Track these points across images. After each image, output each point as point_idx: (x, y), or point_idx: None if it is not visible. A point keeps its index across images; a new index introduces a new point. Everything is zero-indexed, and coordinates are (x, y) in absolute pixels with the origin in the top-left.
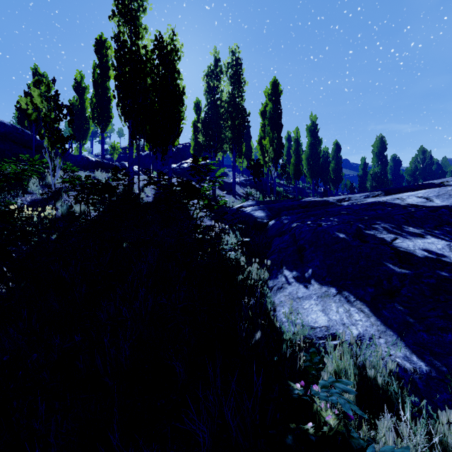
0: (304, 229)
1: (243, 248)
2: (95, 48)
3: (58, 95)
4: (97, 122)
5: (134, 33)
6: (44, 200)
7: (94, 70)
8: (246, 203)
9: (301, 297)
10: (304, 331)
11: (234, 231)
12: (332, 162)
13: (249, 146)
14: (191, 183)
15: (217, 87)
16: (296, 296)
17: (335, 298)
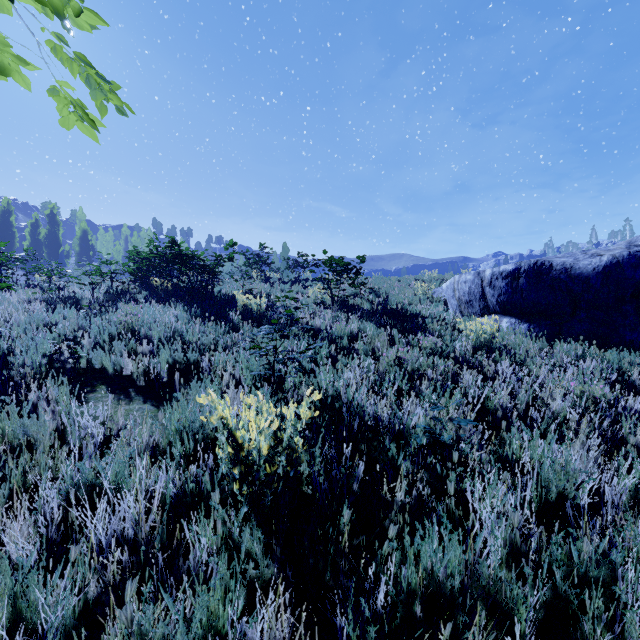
0: None
1: None
2: None
3: None
4: None
5: None
6: None
7: None
8: None
9: None
10: None
11: None
12: None
13: None
14: None
15: (37, 232)
16: None
17: None
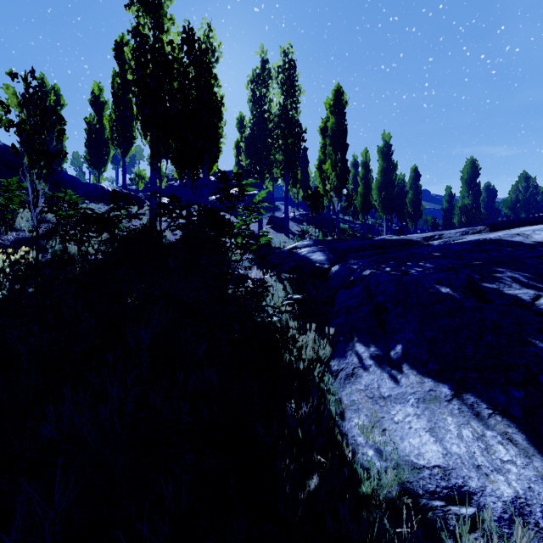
0: (382, 279)
1: (294, 305)
2: (115, 52)
3: (38, 93)
4: (117, 144)
5: (157, 25)
6: (34, 239)
7: (114, 79)
8: (300, 243)
9: (388, 397)
10: (399, 475)
11: (283, 280)
12: (410, 193)
13: (306, 173)
14: (217, 213)
15: (264, 96)
16: (378, 393)
17: (452, 406)
